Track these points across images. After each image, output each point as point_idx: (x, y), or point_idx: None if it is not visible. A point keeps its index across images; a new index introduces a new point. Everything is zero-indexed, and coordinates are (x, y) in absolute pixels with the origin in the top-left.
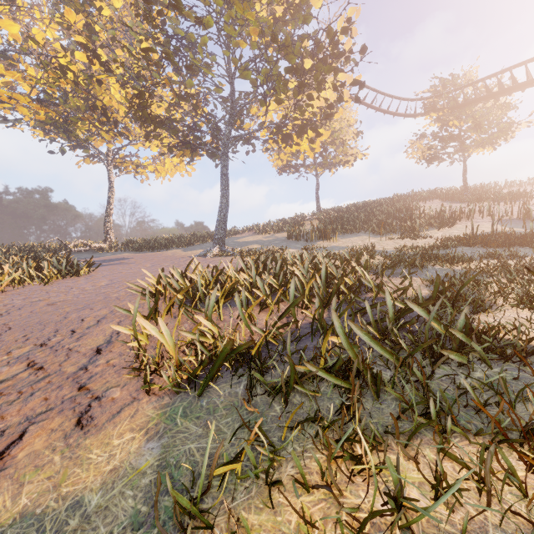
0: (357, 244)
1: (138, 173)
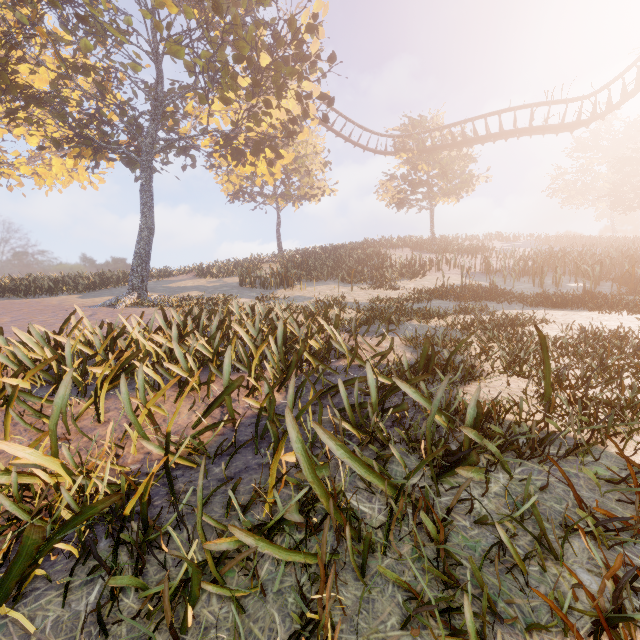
0: (325, 294)
1: (1, 174)
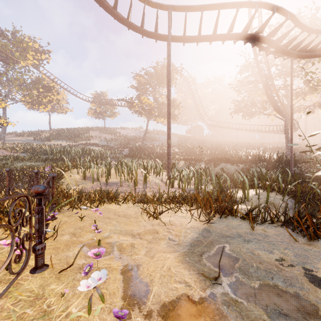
0: (59, 143)
1: None
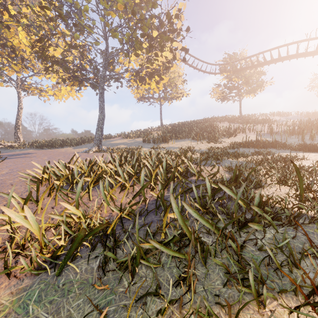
0: (184, 146)
1: (41, 95)
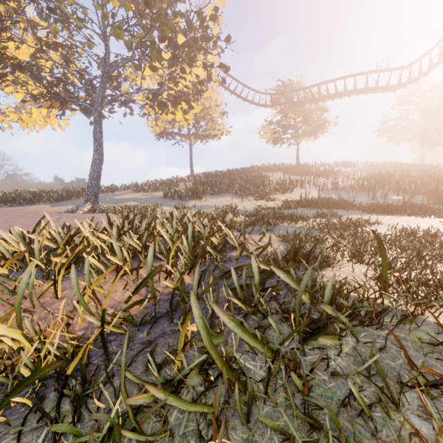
0: (223, 204)
1: None
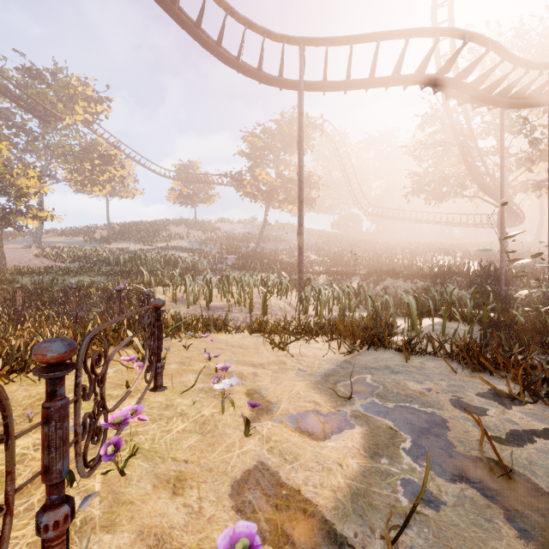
0: (123, 247)
1: None
